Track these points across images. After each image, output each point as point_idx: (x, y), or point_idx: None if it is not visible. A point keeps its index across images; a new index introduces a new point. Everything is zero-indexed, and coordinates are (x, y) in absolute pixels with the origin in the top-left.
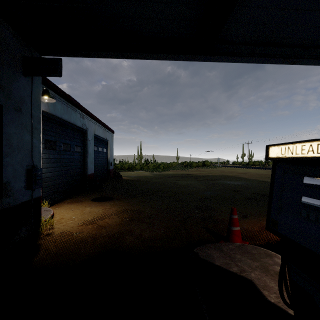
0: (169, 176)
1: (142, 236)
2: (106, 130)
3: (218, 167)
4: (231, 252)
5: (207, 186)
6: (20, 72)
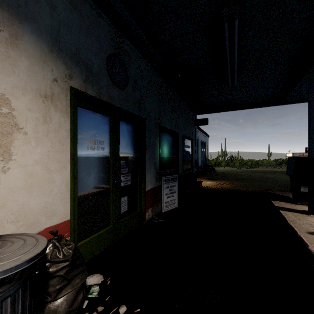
0: (257, 171)
1: (243, 190)
2: (205, 136)
3: None
4: (286, 193)
5: None
6: (194, 125)
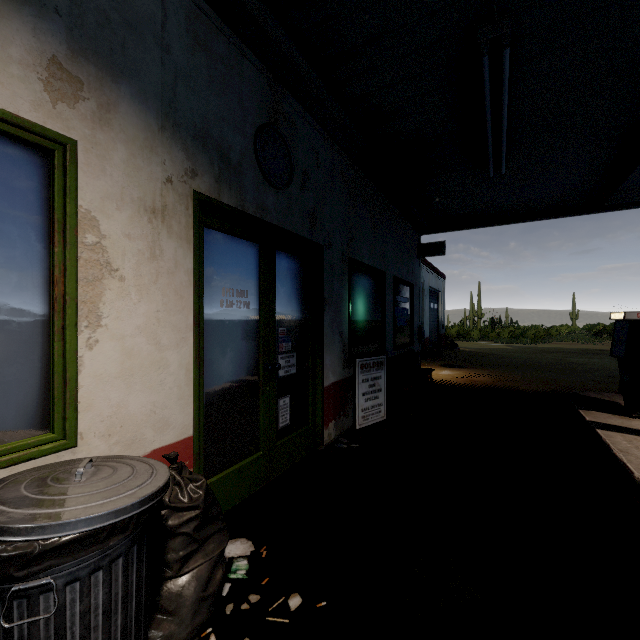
0: (549, 350)
1: (518, 388)
2: (437, 278)
3: None
4: (610, 395)
5: None
6: (416, 256)
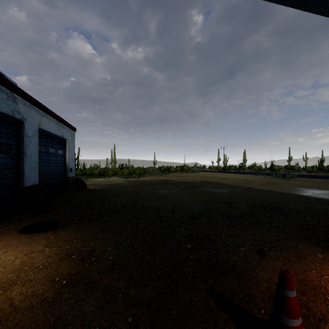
0: (145, 183)
1: None
2: (62, 126)
3: (196, 172)
4: None
5: (192, 196)
6: None
